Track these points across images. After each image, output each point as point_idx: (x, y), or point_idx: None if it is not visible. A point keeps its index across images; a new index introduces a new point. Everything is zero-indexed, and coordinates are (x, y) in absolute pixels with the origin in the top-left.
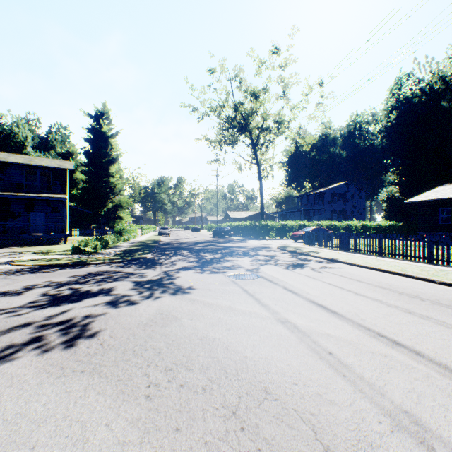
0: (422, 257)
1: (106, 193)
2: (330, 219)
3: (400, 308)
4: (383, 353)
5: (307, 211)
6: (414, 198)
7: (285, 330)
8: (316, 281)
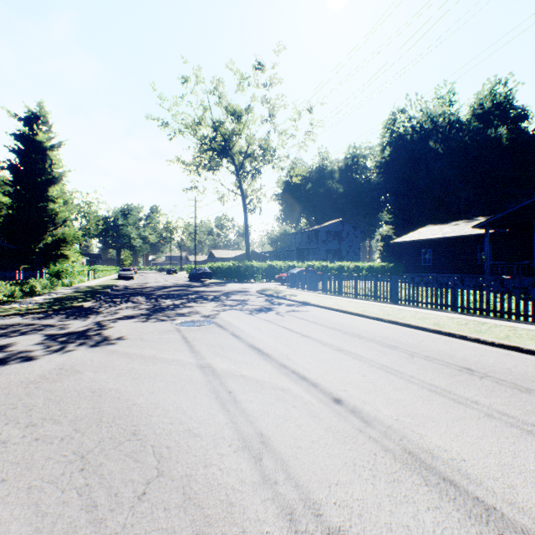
0: (389, 297)
1: (43, 223)
2: (325, 260)
3: (332, 347)
4: (282, 387)
5: (301, 251)
6: (400, 239)
7: (200, 374)
8: (271, 325)
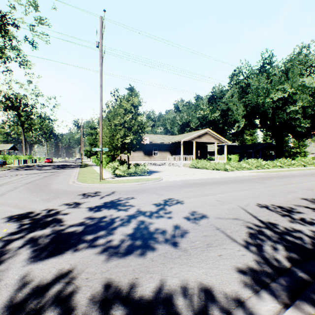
0: None
1: None
2: None
3: None
4: None
5: None
6: None
7: None
8: None
